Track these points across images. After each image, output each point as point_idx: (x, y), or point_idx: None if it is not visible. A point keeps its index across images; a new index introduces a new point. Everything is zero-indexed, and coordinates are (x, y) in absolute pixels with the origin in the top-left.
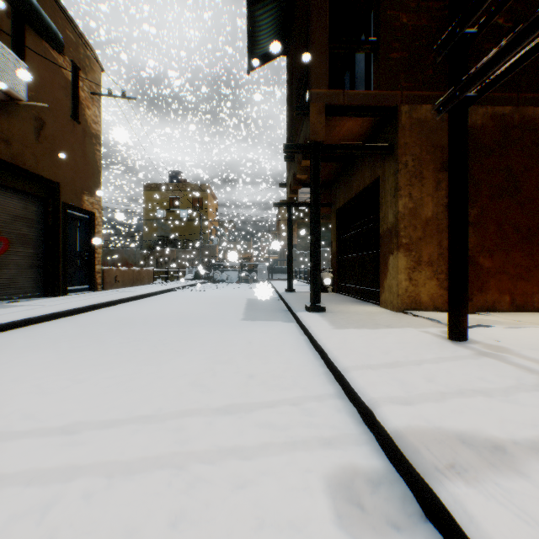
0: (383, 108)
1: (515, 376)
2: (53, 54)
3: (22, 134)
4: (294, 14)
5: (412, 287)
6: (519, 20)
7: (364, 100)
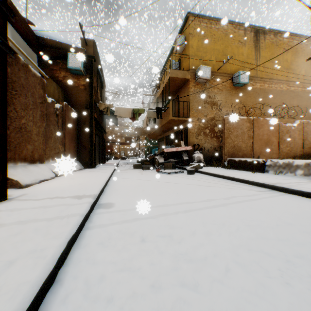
0: None
1: None
2: None
3: None
4: None
5: None
6: None
7: None
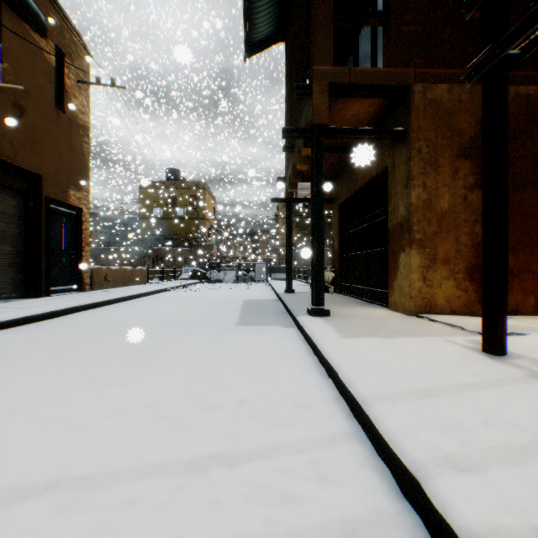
0: (394, 88)
1: None
2: (34, 36)
3: None
4: None
5: (426, 288)
6: None
7: (372, 79)
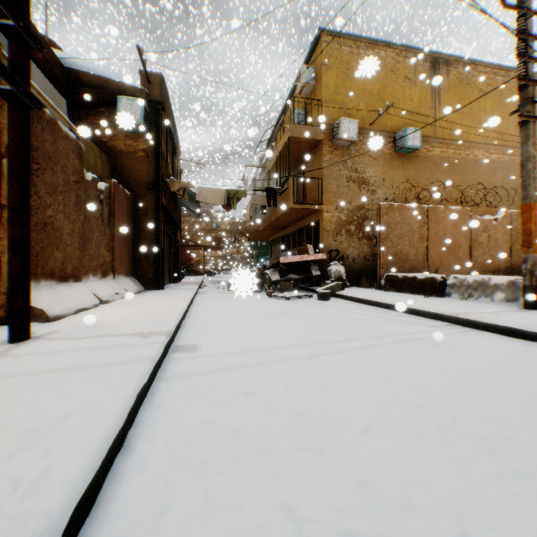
0: None
1: (4, 363)
2: None
3: None
4: None
5: None
6: None
7: None
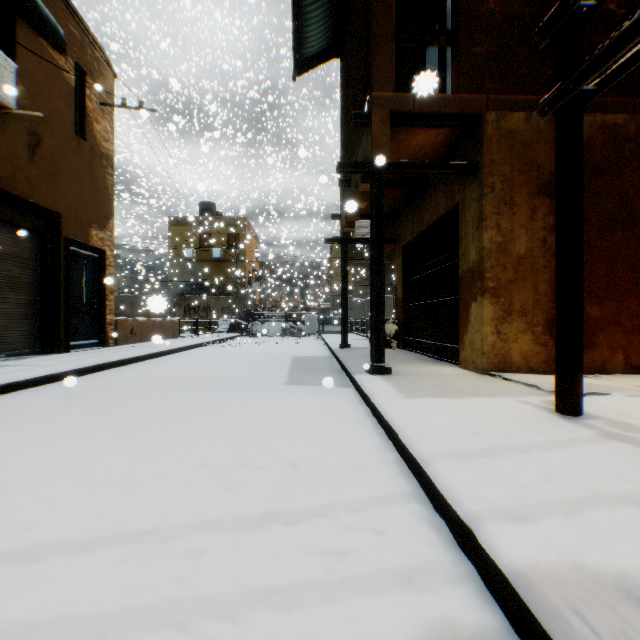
0: (464, 116)
1: None
2: (52, 53)
3: (11, 151)
4: (350, 4)
5: (500, 343)
6: (635, 5)
7: (439, 106)
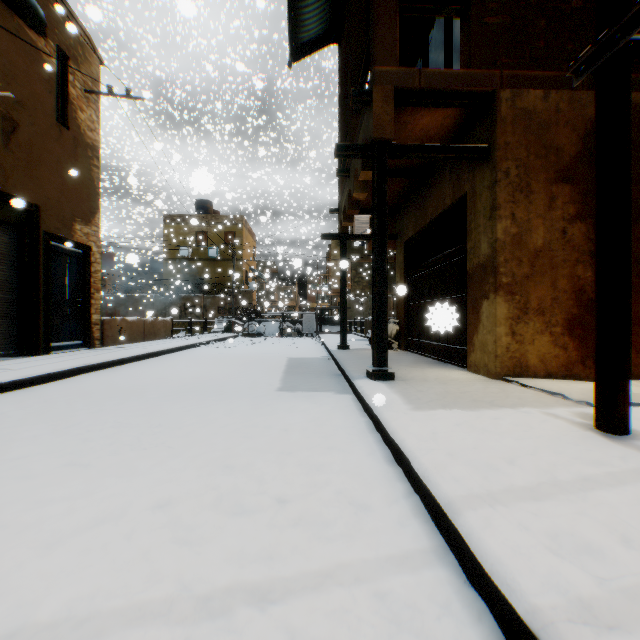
0: (475, 94)
1: None
2: (30, 34)
3: None
4: None
5: (515, 345)
6: None
7: (448, 83)
